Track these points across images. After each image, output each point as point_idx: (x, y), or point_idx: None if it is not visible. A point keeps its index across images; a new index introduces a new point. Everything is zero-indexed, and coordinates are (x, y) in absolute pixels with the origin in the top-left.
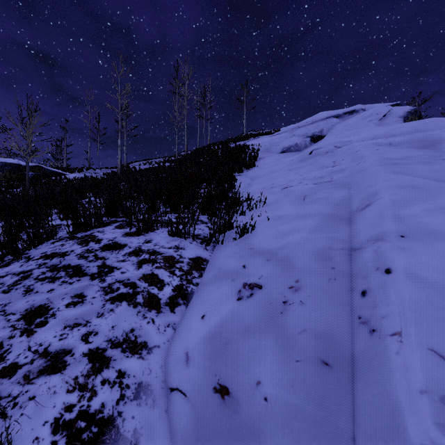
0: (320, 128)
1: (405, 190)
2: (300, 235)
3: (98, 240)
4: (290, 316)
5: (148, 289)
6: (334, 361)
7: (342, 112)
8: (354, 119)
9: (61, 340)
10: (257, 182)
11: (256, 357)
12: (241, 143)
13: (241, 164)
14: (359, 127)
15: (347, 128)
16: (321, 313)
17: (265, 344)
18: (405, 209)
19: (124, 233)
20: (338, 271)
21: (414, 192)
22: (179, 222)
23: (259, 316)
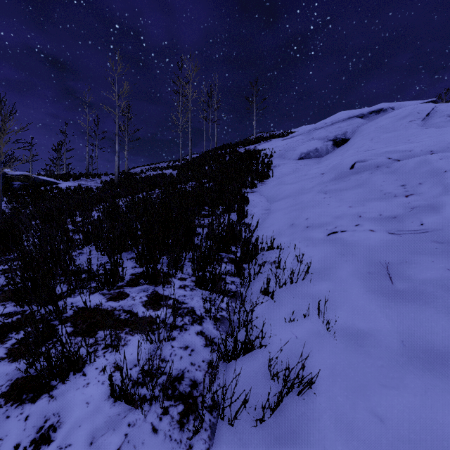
0: (343, 130)
1: None
2: None
3: None
4: None
5: None
6: None
7: (367, 112)
8: (387, 119)
9: None
10: (279, 208)
11: None
12: (251, 147)
13: (253, 176)
14: (398, 129)
15: (381, 130)
16: None
17: None
18: None
19: (10, 384)
20: None
21: None
22: (125, 379)
23: None
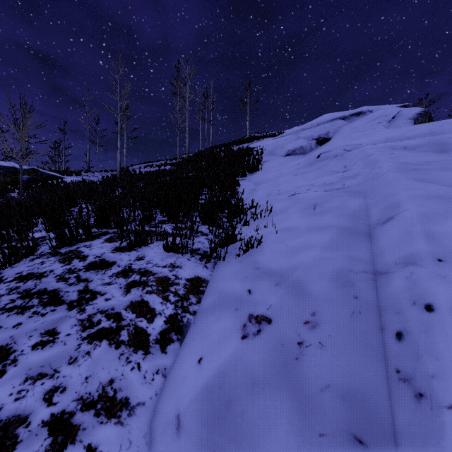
0: (326, 130)
1: (432, 200)
2: (313, 253)
3: (83, 257)
4: (308, 364)
5: (135, 322)
6: (370, 437)
7: (348, 114)
8: (361, 121)
9: (17, 400)
10: (262, 187)
11: (266, 426)
12: (244, 146)
13: (245, 168)
14: (367, 129)
15: (354, 130)
16: (347, 361)
17: (278, 406)
18: (436, 225)
19: (114, 248)
20: (362, 301)
21: (443, 203)
22: (175, 236)
23: (269, 363)
